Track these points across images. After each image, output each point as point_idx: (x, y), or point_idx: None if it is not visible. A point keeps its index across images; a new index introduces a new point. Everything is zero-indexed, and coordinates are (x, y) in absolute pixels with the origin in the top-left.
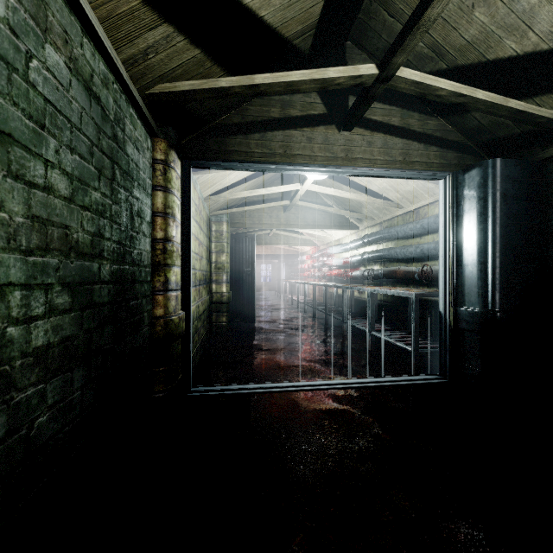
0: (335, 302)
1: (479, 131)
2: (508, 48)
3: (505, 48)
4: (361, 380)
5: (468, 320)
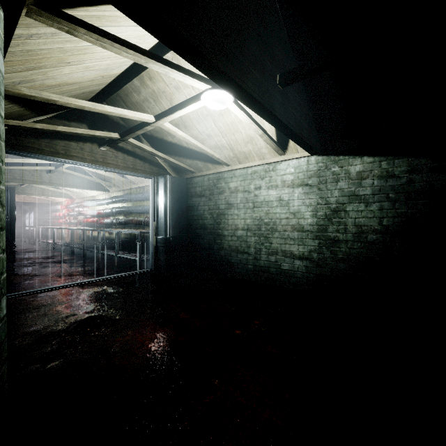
0: (91, 242)
1: (165, 161)
2: (170, 139)
3: (169, 139)
4: (112, 276)
5: (161, 241)
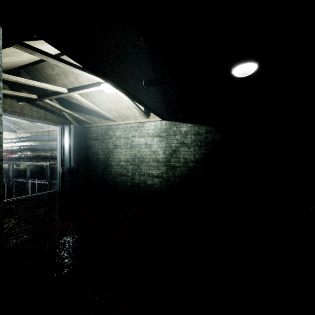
0: None
1: (70, 115)
2: (74, 101)
3: (74, 101)
4: (28, 195)
5: (66, 170)
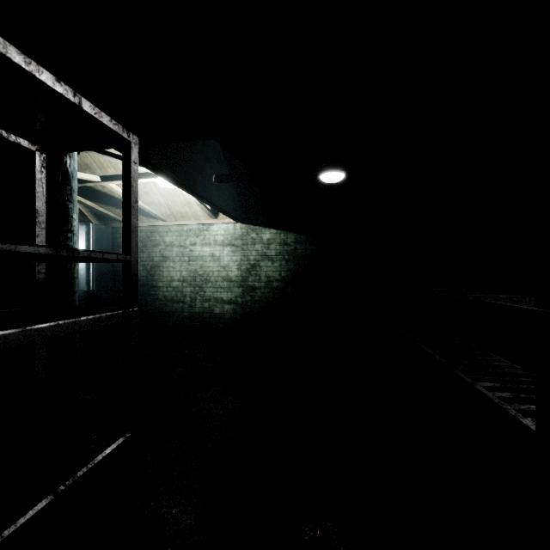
0: None
1: (87, 207)
2: (99, 188)
3: (98, 187)
4: None
5: (82, 295)
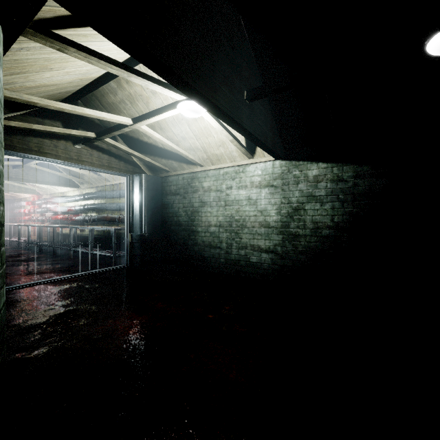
0: (61, 239)
1: (141, 160)
2: (145, 139)
3: (145, 139)
4: (86, 272)
5: (136, 238)
